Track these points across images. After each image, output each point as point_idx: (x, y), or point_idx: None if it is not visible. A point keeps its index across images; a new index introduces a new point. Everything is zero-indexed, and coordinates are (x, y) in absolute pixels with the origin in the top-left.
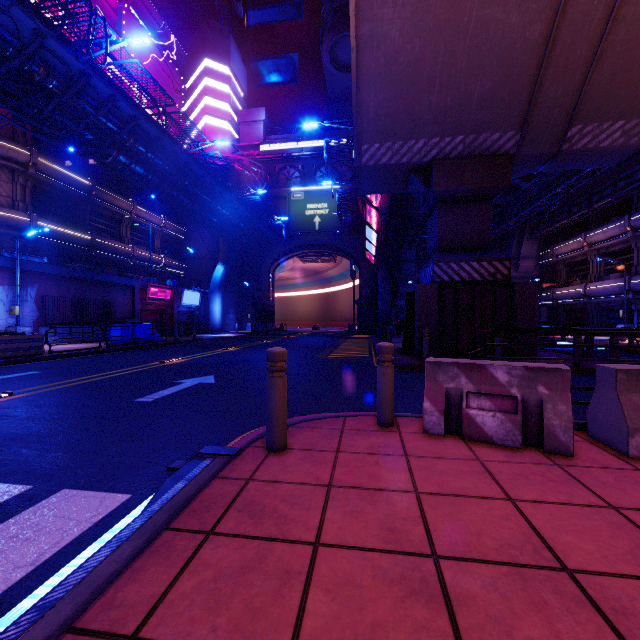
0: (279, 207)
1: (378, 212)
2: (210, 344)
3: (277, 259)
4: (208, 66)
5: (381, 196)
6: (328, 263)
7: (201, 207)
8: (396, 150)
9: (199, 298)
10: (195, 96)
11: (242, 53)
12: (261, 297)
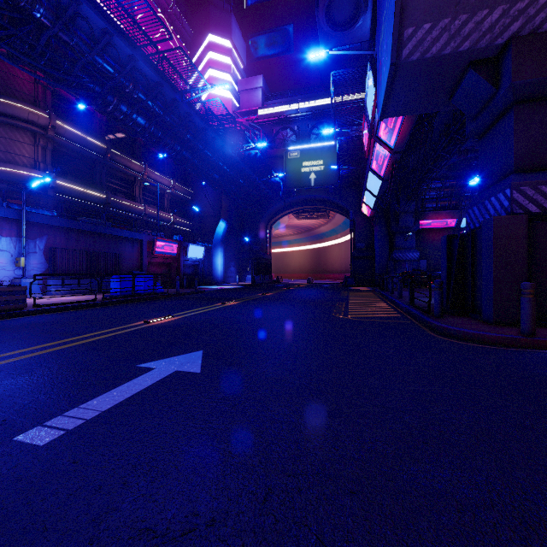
0: (276, 166)
1: (391, 151)
2: (210, 296)
3: (274, 216)
4: (212, 41)
5: (401, 127)
6: (320, 220)
7: (203, 162)
8: (455, 30)
9: (203, 252)
10: (200, 69)
11: (242, 33)
12: (259, 251)
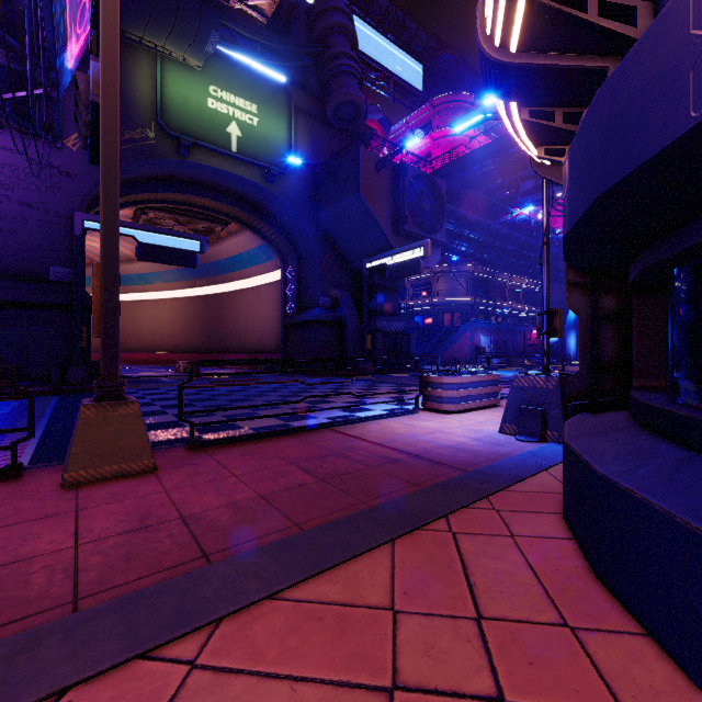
0: None
1: None
2: None
3: None
4: None
5: None
6: None
7: None
8: None
9: None
10: None
11: None
12: None
